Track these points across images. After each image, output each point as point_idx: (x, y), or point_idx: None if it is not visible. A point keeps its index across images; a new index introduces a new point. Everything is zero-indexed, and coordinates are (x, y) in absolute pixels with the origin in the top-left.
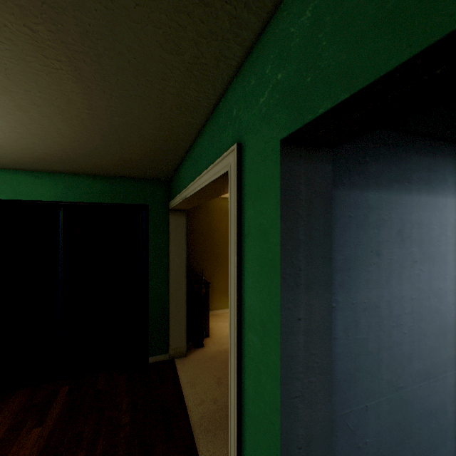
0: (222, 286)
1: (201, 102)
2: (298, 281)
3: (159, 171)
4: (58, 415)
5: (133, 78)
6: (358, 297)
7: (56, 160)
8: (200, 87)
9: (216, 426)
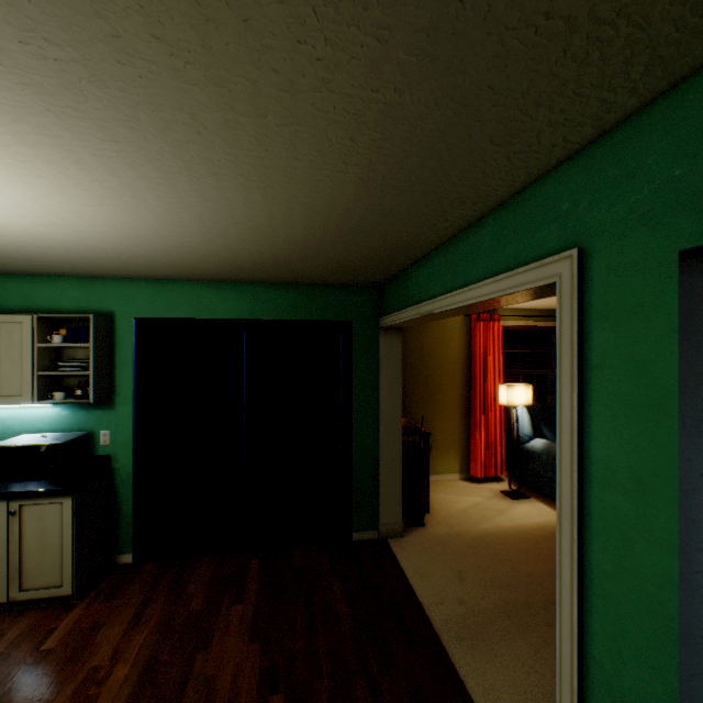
0: (440, 439)
1: (498, 191)
2: (699, 427)
3: (375, 275)
4: (257, 592)
5: (430, 174)
6: None
7: (255, 268)
8: (509, 175)
9: (471, 634)
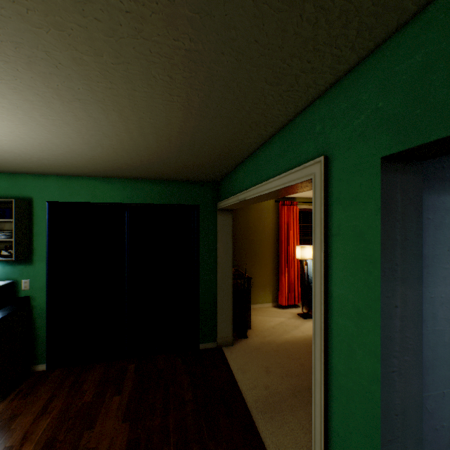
0: (259, 281)
1: (279, 118)
2: (394, 275)
3: (212, 174)
4: (131, 387)
5: (230, 104)
6: (435, 292)
7: (130, 168)
8: (284, 107)
9: (271, 409)
